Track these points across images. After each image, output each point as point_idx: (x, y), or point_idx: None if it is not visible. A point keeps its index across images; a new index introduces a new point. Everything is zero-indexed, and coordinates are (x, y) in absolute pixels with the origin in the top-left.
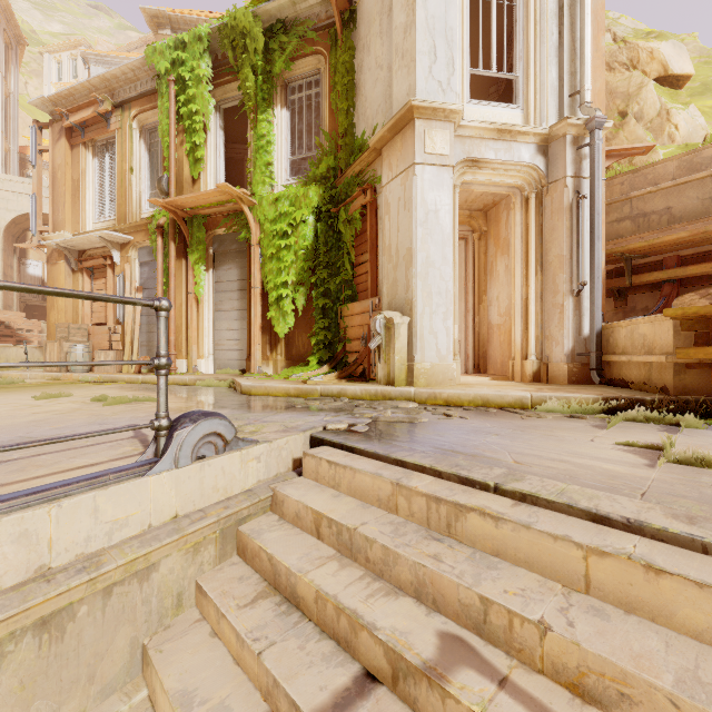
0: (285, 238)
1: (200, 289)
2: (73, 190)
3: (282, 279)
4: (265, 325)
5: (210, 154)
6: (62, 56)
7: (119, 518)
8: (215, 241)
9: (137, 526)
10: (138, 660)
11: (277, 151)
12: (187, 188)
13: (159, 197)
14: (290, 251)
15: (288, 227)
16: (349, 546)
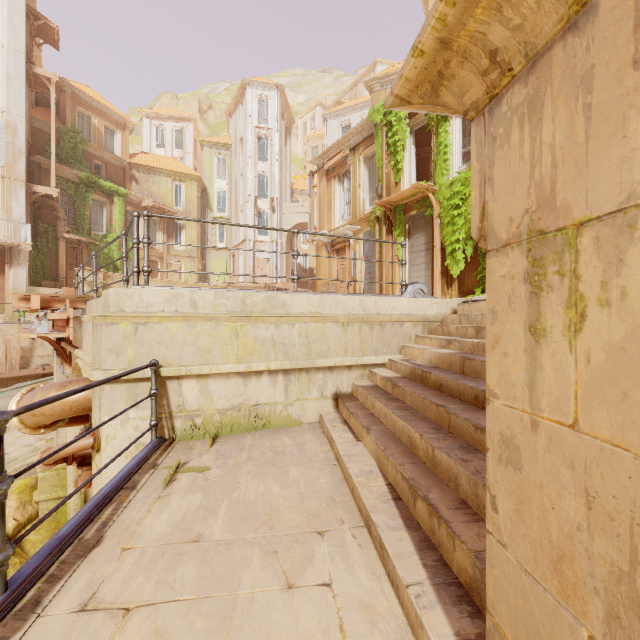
0: (457, 209)
1: (400, 252)
2: (328, 206)
3: (455, 238)
4: (443, 271)
5: (406, 163)
6: (307, 117)
7: (394, 307)
8: (409, 220)
9: (398, 312)
10: (399, 349)
11: (452, 150)
12: (392, 190)
13: (374, 199)
14: (461, 217)
15: (460, 201)
16: (471, 321)
